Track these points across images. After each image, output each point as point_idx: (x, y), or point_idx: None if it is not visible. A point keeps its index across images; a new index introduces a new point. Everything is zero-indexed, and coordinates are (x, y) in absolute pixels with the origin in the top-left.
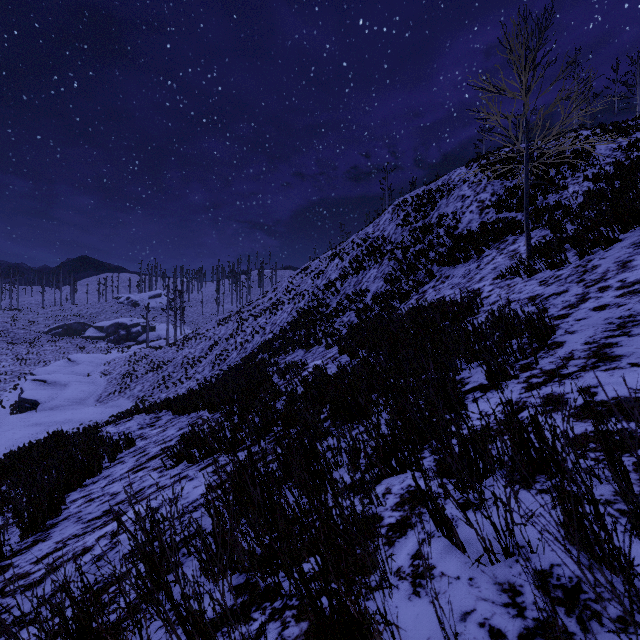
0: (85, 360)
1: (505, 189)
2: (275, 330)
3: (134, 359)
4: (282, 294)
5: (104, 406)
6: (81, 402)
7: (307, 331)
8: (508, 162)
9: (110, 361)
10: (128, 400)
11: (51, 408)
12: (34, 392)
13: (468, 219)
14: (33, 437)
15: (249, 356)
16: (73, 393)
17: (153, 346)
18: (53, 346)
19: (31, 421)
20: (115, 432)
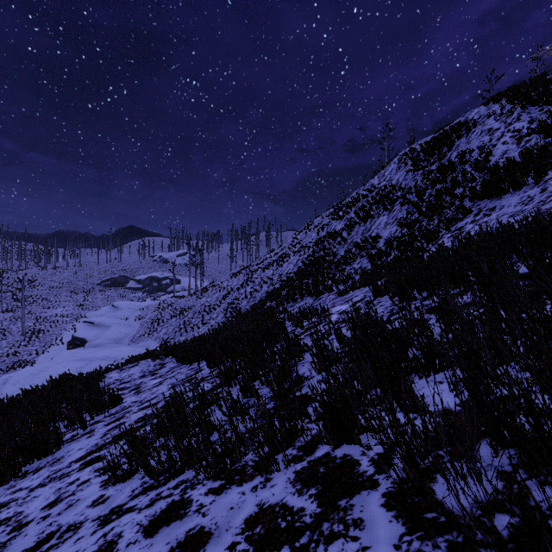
0: (125, 306)
1: (549, 113)
2: (282, 280)
3: (162, 306)
4: (287, 248)
5: (136, 346)
6: (119, 341)
7: (315, 279)
8: (547, 86)
9: (144, 308)
10: (155, 341)
11: (95, 346)
12: (83, 332)
13: (502, 150)
14: (77, 370)
15: (257, 304)
16: (113, 334)
17: (178, 296)
18: (103, 295)
19: (78, 356)
20: (116, 379)
